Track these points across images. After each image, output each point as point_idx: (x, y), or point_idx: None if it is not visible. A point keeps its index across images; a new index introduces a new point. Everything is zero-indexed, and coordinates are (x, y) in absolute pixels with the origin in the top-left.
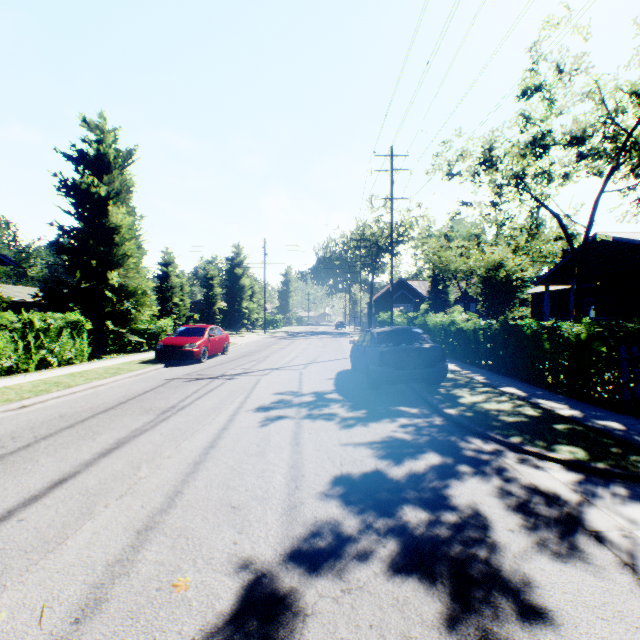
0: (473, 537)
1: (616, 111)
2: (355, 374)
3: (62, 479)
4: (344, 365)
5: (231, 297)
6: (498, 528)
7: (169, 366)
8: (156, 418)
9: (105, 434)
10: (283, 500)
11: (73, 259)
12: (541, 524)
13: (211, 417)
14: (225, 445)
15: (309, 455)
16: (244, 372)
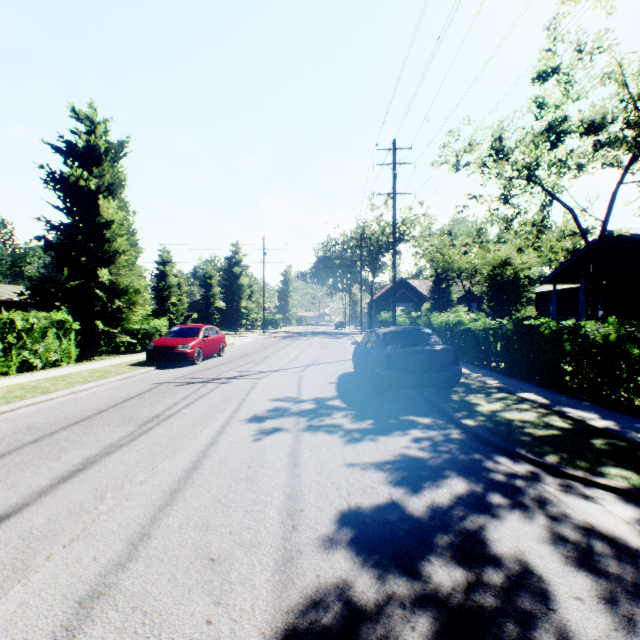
0: (531, 611)
1: (639, 94)
2: (358, 377)
3: (4, 515)
4: (346, 367)
5: (229, 296)
6: (562, 595)
7: (161, 368)
8: (136, 430)
9: (72, 451)
10: (276, 548)
11: (61, 256)
12: (617, 588)
13: (198, 429)
14: (210, 466)
15: (309, 480)
16: (239, 375)
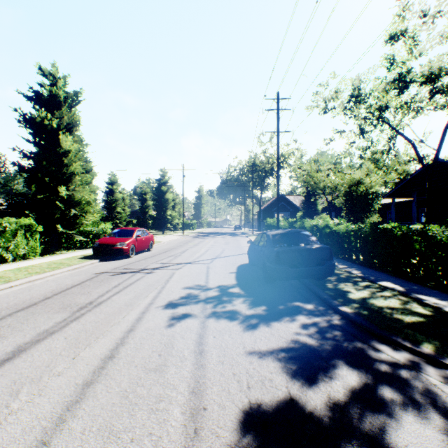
0: None
1: None
2: (252, 268)
3: None
4: (243, 260)
5: (159, 207)
6: None
7: (103, 261)
8: (69, 316)
9: (9, 338)
10: None
11: (31, 176)
12: None
13: (122, 315)
14: (125, 355)
15: (213, 371)
16: (162, 266)
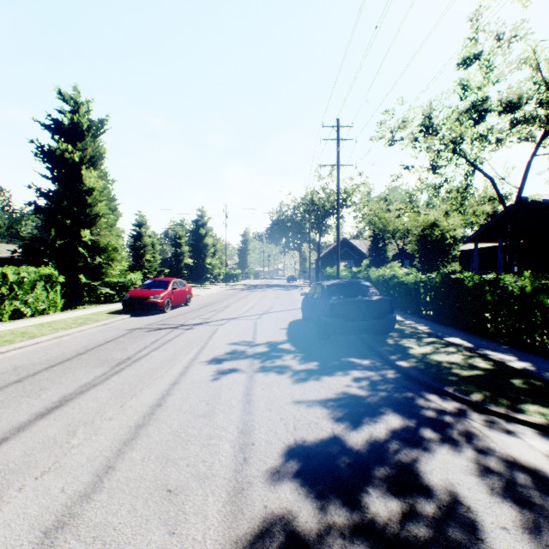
0: (461, 541)
1: None
2: (306, 324)
3: None
4: (296, 315)
5: (196, 254)
6: (489, 525)
7: (135, 316)
8: (109, 371)
9: (51, 390)
10: (228, 480)
11: (49, 218)
12: (539, 518)
13: (164, 370)
14: (173, 403)
15: (260, 416)
16: (203, 322)
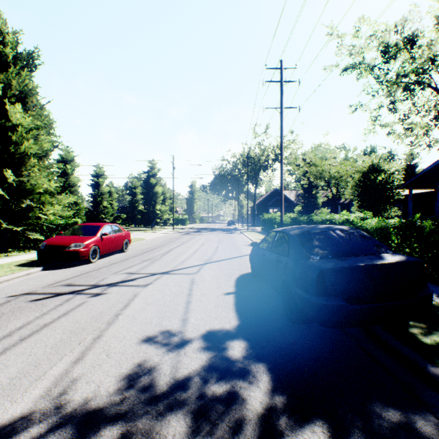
0: None
1: None
2: (258, 283)
3: None
4: (241, 266)
5: (147, 201)
6: None
7: (50, 268)
8: None
9: None
10: None
11: None
12: None
13: None
14: None
15: None
16: (125, 279)
